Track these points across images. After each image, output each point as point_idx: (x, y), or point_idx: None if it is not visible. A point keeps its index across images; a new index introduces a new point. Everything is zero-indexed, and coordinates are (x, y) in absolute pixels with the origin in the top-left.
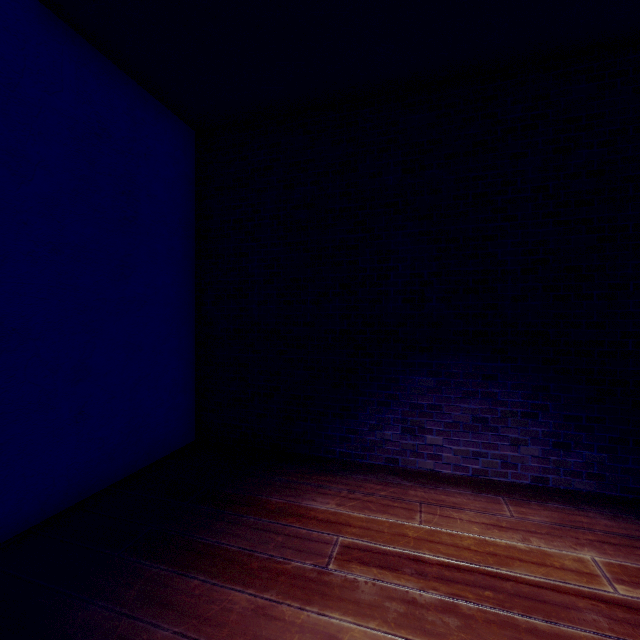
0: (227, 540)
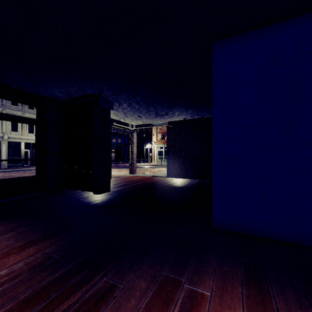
0: (279, 300)
